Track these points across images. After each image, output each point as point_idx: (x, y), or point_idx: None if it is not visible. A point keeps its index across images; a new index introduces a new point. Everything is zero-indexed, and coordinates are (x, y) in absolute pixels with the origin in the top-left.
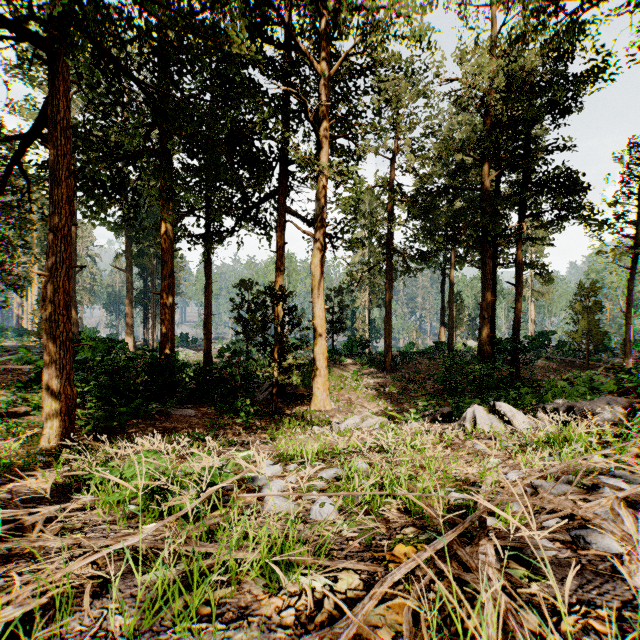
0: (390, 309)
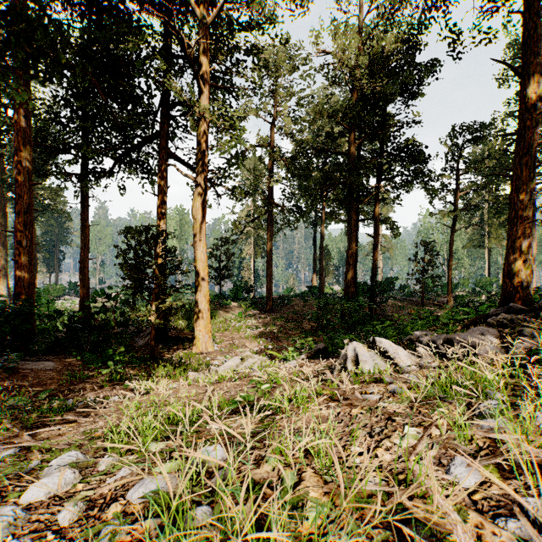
0: (271, 257)
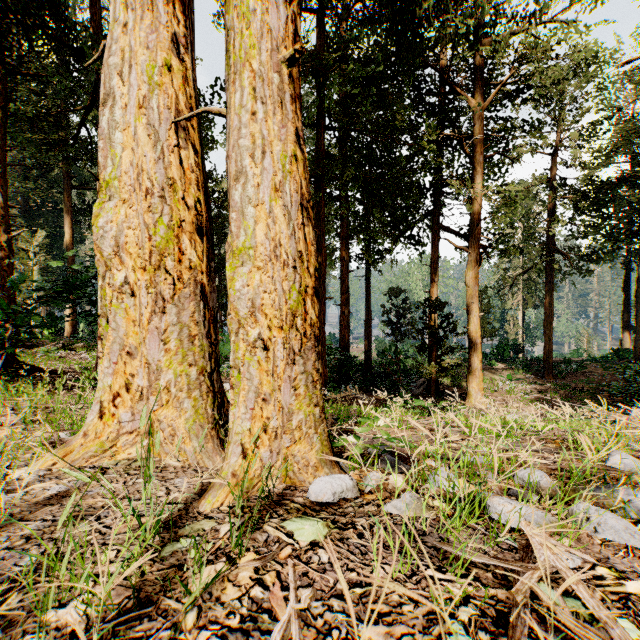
0: (550, 313)
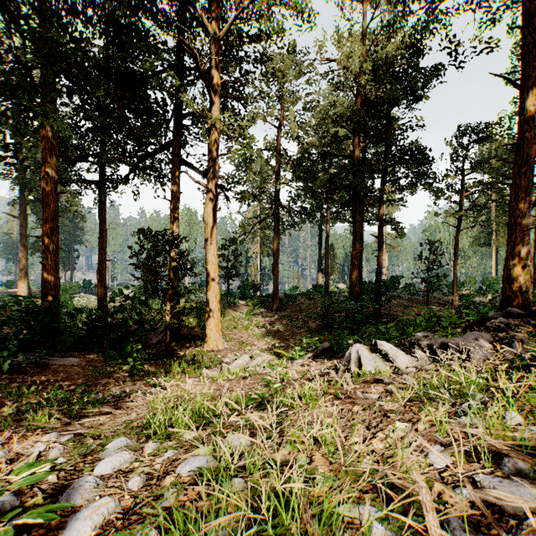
0: (278, 257)
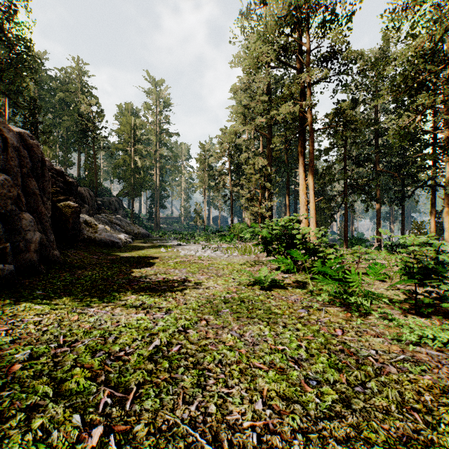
0: None
